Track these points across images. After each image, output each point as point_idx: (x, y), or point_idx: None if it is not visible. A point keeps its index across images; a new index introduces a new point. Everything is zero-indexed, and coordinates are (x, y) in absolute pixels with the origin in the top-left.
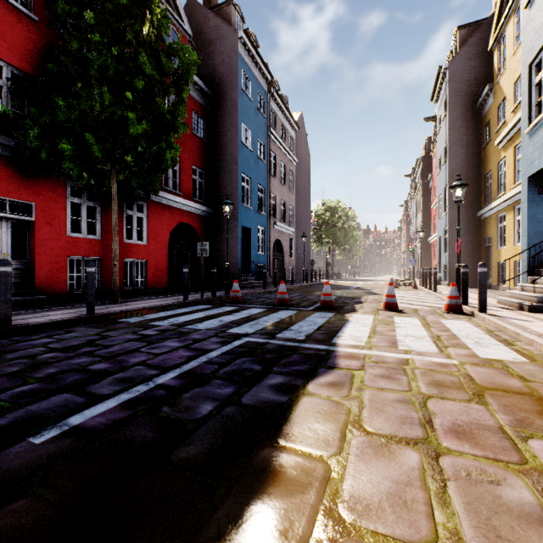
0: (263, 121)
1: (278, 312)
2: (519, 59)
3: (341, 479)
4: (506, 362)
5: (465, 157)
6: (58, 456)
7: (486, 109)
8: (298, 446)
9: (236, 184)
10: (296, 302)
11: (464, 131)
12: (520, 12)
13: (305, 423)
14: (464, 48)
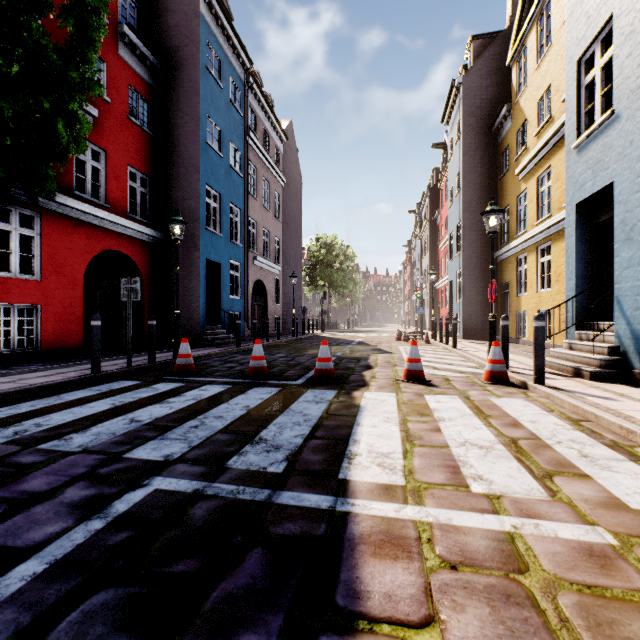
0: (238, 120)
1: (248, 393)
2: (544, 74)
3: None
4: None
5: (480, 188)
6: None
7: (503, 134)
8: None
9: (197, 199)
10: (280, 369)
11: (479, 158)
12: (545, 19)
13: None
14: (479, 62)
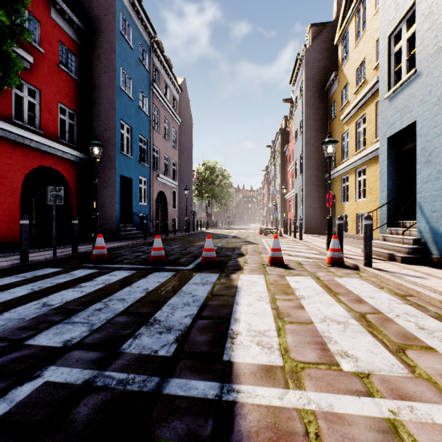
0: (146, 74)
1: (148, 277)
2: (361, 50)
3: None
4: None
5: (316, 130)
6: None
7: (332, 92)
8: None
9: (113, 130)
10: (175, 257)
11: (316, 108)
12: (361, 12)
13: None
14: (316, 42)
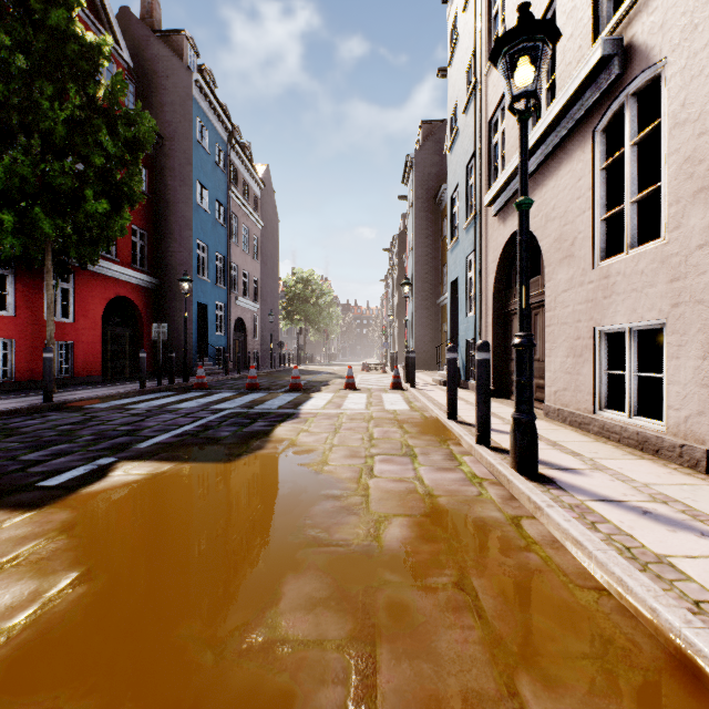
0: (222, 177)
1: (251, 394)
2: None
3: (296, 440)
4: (397, 410)
5: (428, 247)
6: (162, 448)
7: (443, 205)
8: (278, 437)
9: (190, 252)
10: (266, 387)
11: (427, 221)
12: None
13: (281, 433)
14: (427, 143)
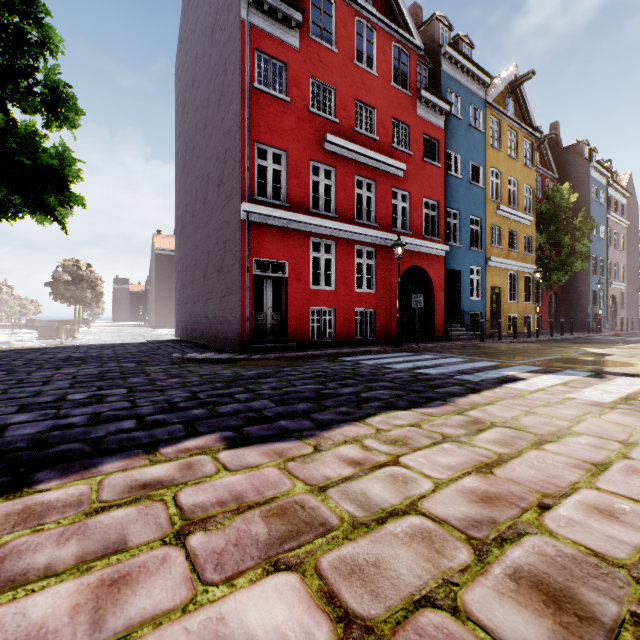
0: (602, 209)
1: None
2: None
3: None
4: None
5: None
6: None
7: None
8: None
9: (588, 263)
10: None
11: None
12: None
13: None
14: None
